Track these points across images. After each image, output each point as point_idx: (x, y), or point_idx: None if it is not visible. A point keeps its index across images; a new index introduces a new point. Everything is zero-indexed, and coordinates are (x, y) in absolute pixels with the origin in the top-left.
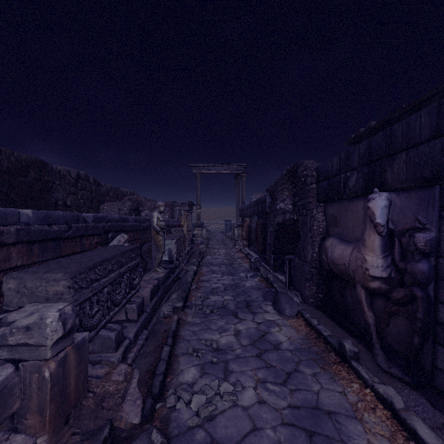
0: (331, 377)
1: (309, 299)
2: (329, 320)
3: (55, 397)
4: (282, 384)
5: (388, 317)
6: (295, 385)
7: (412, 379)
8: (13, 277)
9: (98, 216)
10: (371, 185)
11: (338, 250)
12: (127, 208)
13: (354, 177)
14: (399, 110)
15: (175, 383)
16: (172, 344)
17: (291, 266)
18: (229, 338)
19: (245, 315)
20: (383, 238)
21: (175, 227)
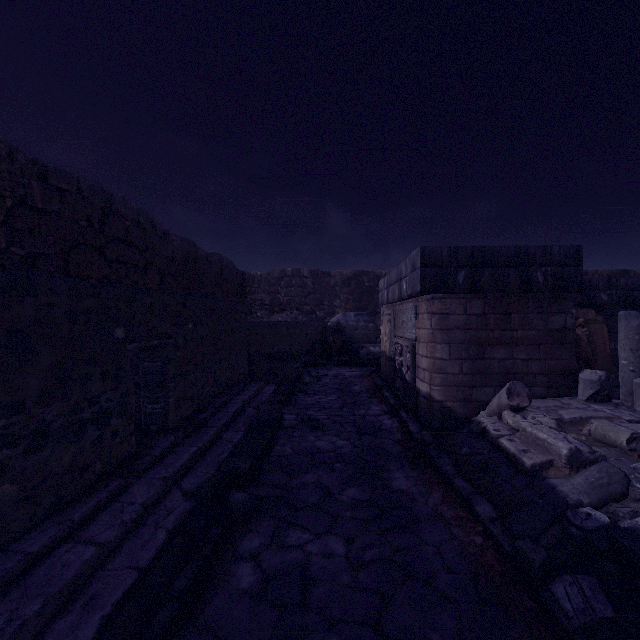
0: None
1: None
2: None
3: None
4: None
5: None
6: None
7: None
8: None
9: None
10: None
11: None
12: None
13: None
14: None
15: None
16: None
17: None
18: None
19: None
20: None
21: None
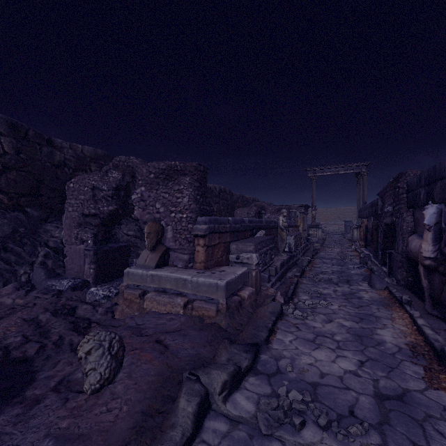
0: (388, 310)
1: (400, 281)
2: (411, 294)
3: (255, 283)
4: (355, 308)
5: (442, 286)
6: (363, 309)
7: (443, 316)
8: (234, 244)
9: (250, 219)
10: (429, 199)
11: (414, 242)
12: (254, 212)
13: (422, 192)
14: None
15: (297, 298)
16: (295, 287)
17: (390, 258)
18: (329, 291)
19: (344, 285)
20: (435, 233)
21: (292, 227)
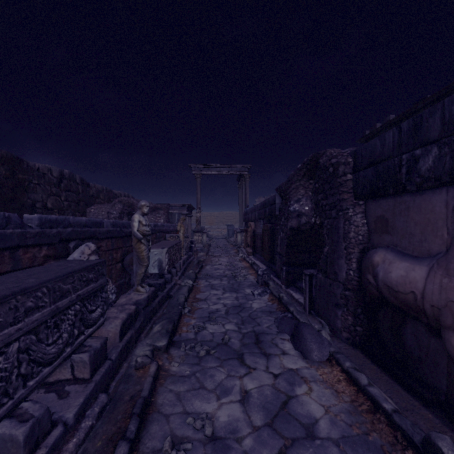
0: None
1: (341, 333)
2: (379, 371)
3: None
4: None
5: None
6: None
7: None
8: None
9: (49, 218)
10: None
11: (397, 269)
12: (118, 211)
13: (432, 154)
14: (423, 101)
15: None
16: (137, 429)
17: (311, 283)
18: (232, 409)
19: (255, 359)
20: None
21: (170, 232)
